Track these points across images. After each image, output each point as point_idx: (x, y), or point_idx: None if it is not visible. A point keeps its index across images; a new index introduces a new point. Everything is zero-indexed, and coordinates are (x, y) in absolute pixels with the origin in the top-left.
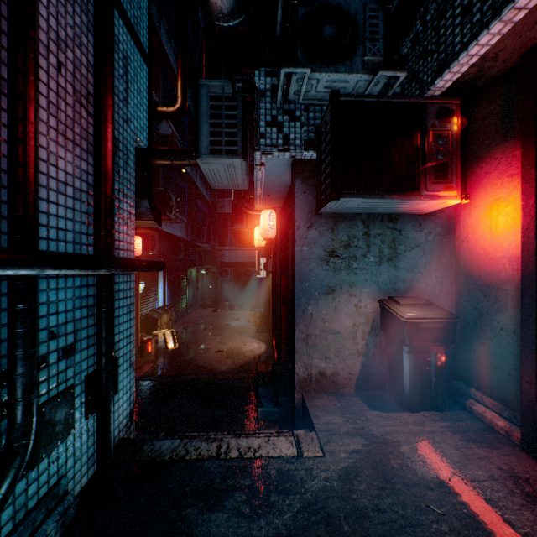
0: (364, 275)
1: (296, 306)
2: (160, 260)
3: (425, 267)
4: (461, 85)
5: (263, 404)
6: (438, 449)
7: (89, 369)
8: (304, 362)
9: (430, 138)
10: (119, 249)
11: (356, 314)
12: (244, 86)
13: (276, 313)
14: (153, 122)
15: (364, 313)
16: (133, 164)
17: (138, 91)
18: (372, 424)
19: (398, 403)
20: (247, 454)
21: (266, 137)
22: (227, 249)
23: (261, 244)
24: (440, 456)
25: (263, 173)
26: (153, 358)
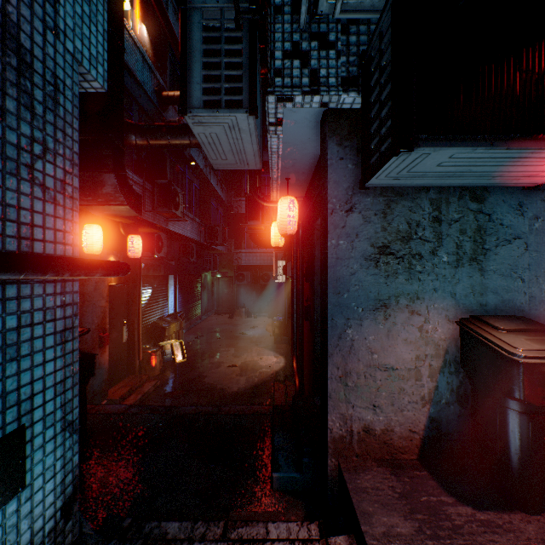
0: (433, 282)
1: (329, 329)
2: (170, 263)
3: (529, 270)
4: None
5: (280, 464)
6: None
7: None
8: (342, 412)
9: None
10: (33, 239)
11: (420, 341)
12: (252, 6)
13: (297, 327)
14: (159, 107)
15: (433, 340)
16: (74, 107)
17: None
18: (467, 544)
19: (497, 490)
20: None
21: (284, 74)
22: (244, 252)
23: (279, 243)
24: None
25: (279, 139)
26: (158, 373)
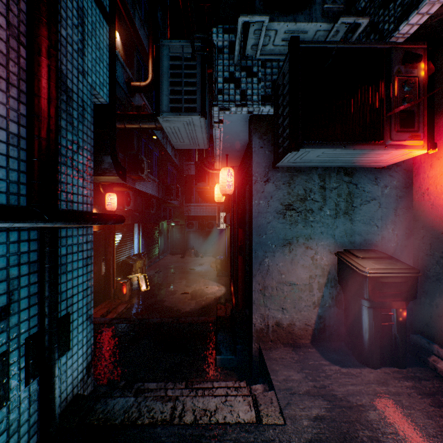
0: (320, 228)
1: (253, 258)
2: (135, 214)
3: (381, 220)
4: (427, 29)
5: (222, 351)
6: (409, 417)
7: (31, 330)
8: (261, 312)
9: (396, 85)
10: (73, 202)
11: (312, 266)
12: (203, 45)
13: (234, 261)
14: (128, 95)
15: (320, 265)
16: (91, 117)
17: (96, 45)
18: (332, 383)
19: (356, 357)
20: (203, 419)
21: (224, 93)
22: (193, 205)
23: (220, 200)
24: (413, 428)
25: (221, 131)
26: (128, 299)
